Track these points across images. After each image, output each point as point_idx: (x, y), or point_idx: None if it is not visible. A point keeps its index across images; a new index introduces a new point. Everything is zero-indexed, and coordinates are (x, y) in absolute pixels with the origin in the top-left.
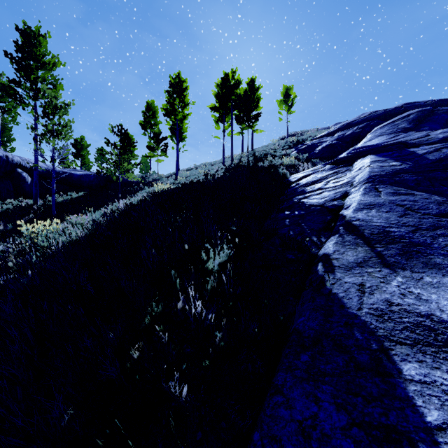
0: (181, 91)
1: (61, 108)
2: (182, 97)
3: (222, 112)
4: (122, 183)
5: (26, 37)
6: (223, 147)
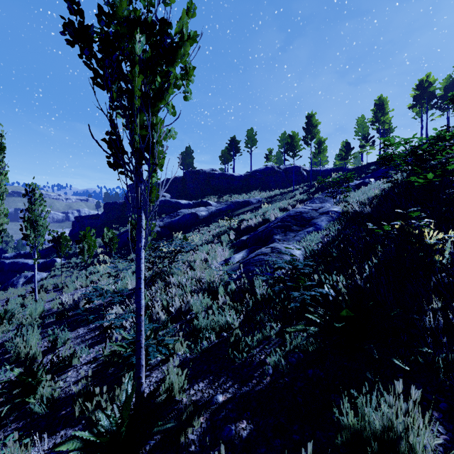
0: (382, 106)
1: (323, 142)
2: (383, 110)
3: (419, 107)
4: (344, 171)
5: (309, 119)
6: (422, 131)
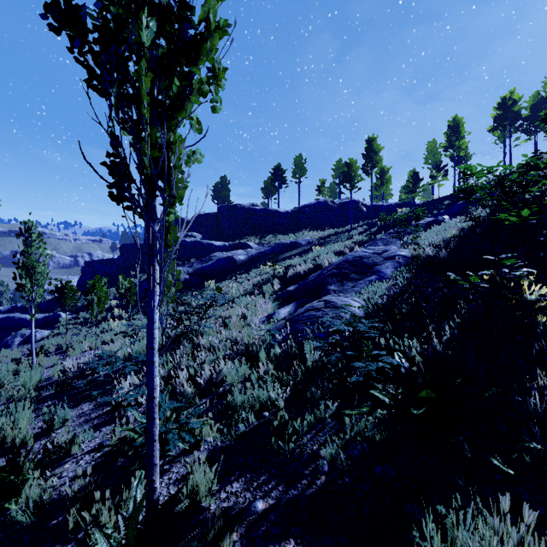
0: (457, 129)
1: (386, 172)
2: (458, 133)
3: (501, 130)
4: (411, 206)
5: (370, 144)
6: (504, 159)
